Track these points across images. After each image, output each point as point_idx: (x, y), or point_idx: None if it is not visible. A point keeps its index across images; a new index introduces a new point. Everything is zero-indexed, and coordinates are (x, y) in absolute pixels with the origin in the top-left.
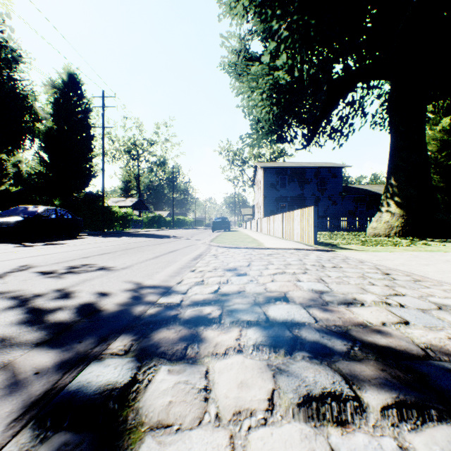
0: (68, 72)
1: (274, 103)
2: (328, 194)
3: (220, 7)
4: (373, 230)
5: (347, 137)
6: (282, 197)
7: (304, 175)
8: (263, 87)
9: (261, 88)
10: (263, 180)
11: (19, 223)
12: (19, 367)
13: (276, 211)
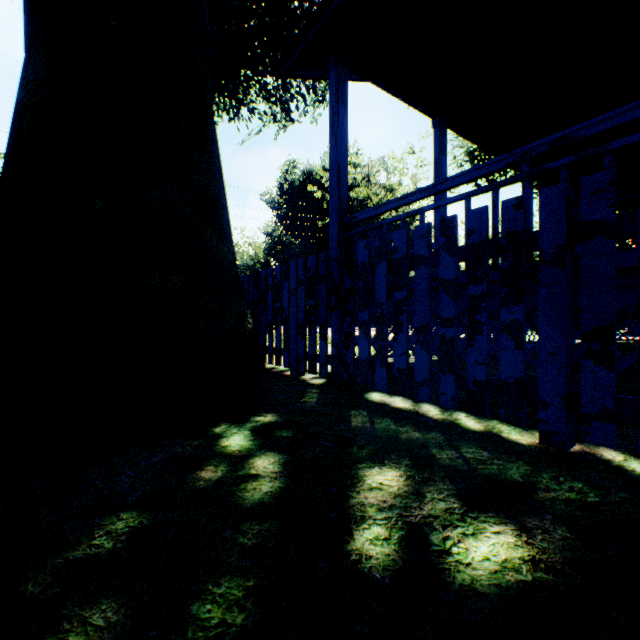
0: None
1: None
2: None
3: None
4: None
5: None
6: None
7: None
8: None
9: None
10: None
11: None
12: None
13: None
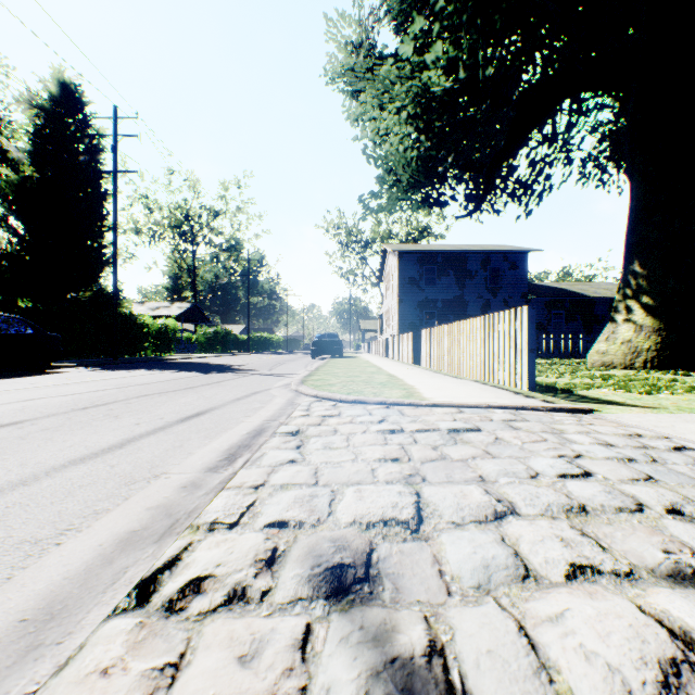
0: (59, 80)
1: (421, 128)
2: (503, 297)
3: None
4: (601, 356)
5: (540, 198)
6: (429, 301)
7: (465, 264)
8: (403, 98)
9: (399, 99)
10: (397, 272)
11: None
12: None
13: (419, 324)
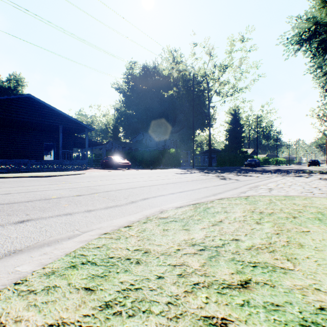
0: (236, 107)
1: None
2: None
3: (313, 74)
4: None
5: None
6: None
7: None
8: None
9: None
10: None
11: (254, 163)
12: (305, 169)
13: None
